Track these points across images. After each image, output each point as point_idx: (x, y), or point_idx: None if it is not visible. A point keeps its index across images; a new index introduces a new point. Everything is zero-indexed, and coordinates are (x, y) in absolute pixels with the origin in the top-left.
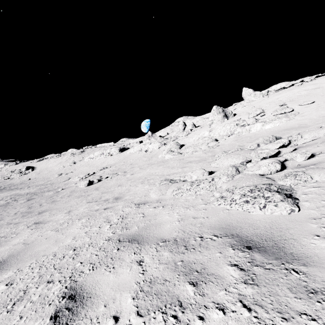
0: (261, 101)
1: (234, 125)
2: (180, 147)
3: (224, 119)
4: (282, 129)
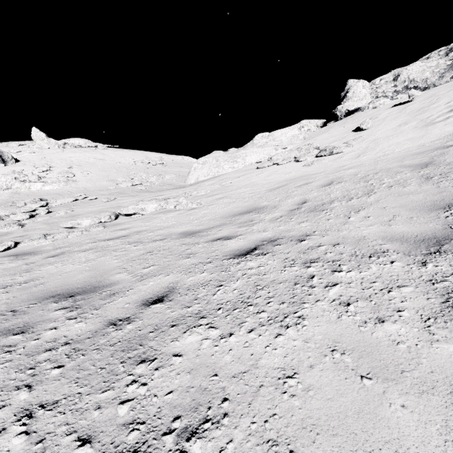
0: (55, 153)
1: (12, 178)
2: None
3: (0, 164)
4: (56, 193)
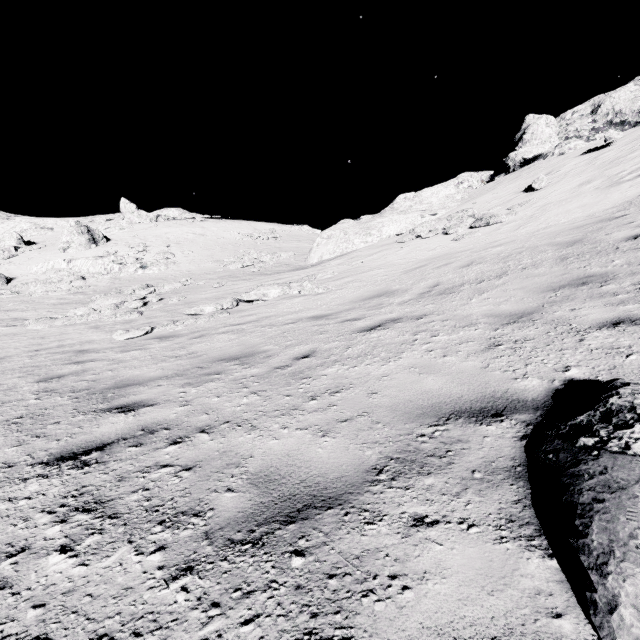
0: (148, 228)
1: (110, 261)
2: (6, 281)
3: (91, 245)
4: (159, 278)
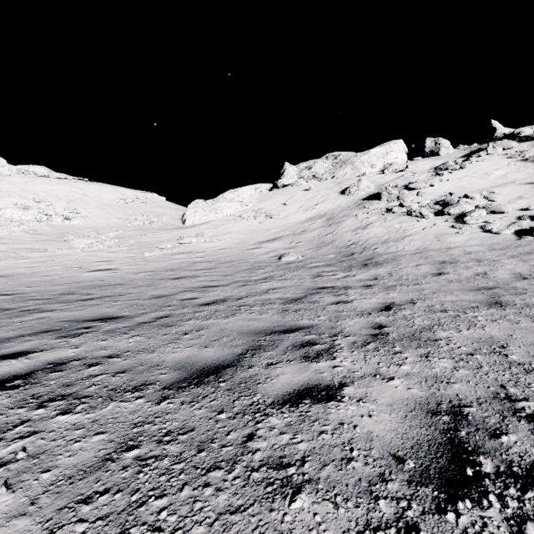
0: (26, 183)
1: (37, 213)
2: None
3: None
4: (90, 227)
